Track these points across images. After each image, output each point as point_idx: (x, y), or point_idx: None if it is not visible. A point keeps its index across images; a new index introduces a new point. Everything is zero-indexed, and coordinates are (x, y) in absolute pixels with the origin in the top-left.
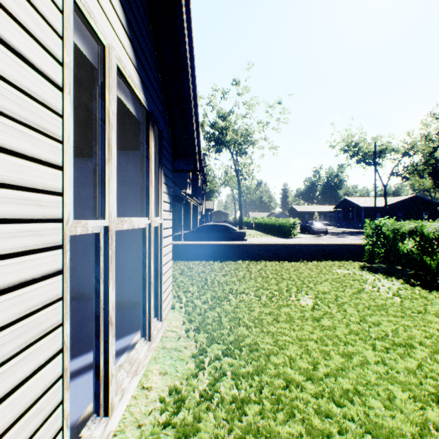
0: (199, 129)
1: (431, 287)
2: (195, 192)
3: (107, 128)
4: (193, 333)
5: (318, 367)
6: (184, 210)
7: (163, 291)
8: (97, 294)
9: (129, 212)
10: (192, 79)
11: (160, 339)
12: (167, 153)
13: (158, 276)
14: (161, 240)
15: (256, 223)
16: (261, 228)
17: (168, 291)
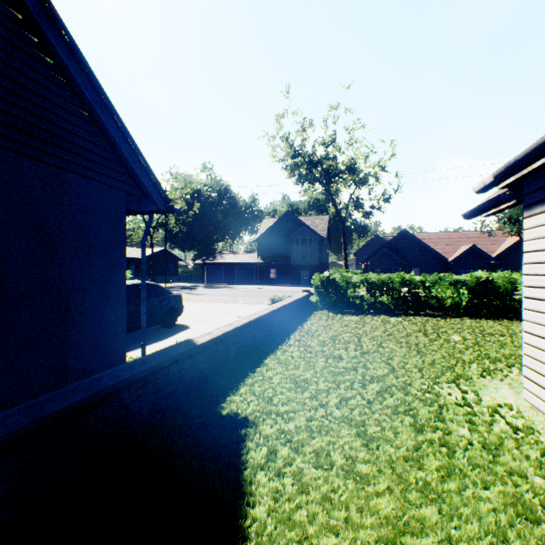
0: None
1: (400, 315)
2: None
3: None
4: None
5: None
6: None
7: None
8: None
9: None
10: None
11: None
12: None
13: None
14: None
15: None
16: None
17: None
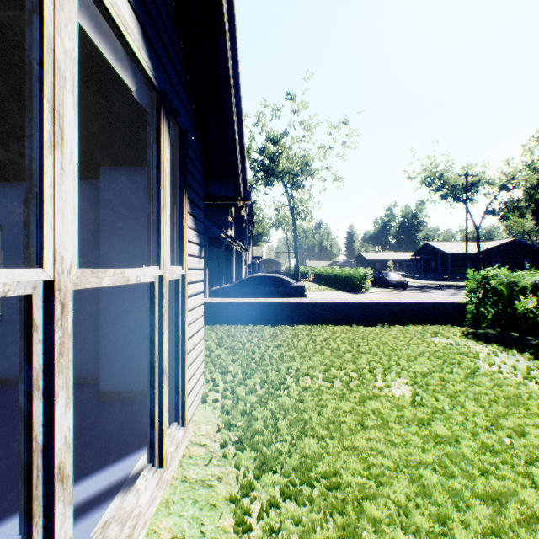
0: (244, 134)
1: None
2: (240, 234)
3: (48, 78)
4: (233, 448)
5: (451, 528)
6: (226, 258)
7: (187, 379)
8: (27, 424)
9: (138, 259)
10: (231, 49)
11: (179, 461)
12: (195, 169)
13: (178, 356)
14: (184, 301)
15: (315, 275)
16: (322, 280)
17: (196, 376)
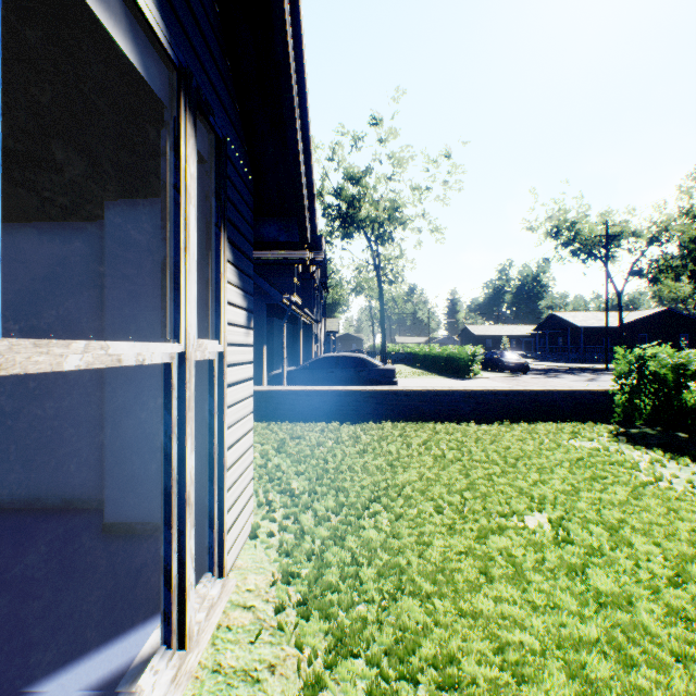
0: (311, 149)
1: None
2: (309, 301)
3: None
4: (294, 613)
5: None
6: (290, 333)
7: (228, 506)
8: None
9: (159, 330)
10: (292, 18)
11: (211, 635)
12: (240, 199)
13: (213, 474)
14: (222, 391)
15: (408, 354)
16: (417, 361)
17: (242, 501)
